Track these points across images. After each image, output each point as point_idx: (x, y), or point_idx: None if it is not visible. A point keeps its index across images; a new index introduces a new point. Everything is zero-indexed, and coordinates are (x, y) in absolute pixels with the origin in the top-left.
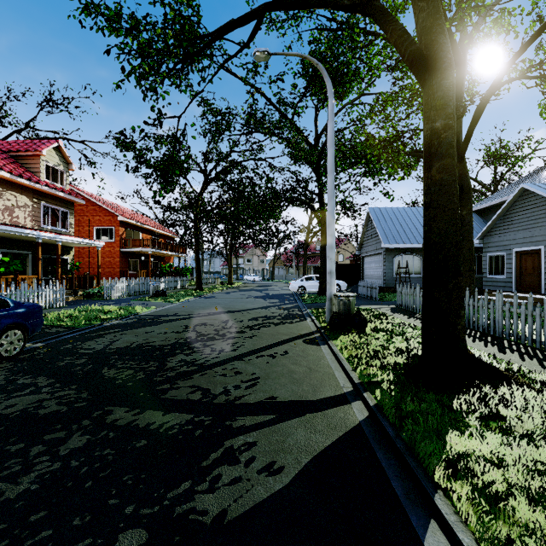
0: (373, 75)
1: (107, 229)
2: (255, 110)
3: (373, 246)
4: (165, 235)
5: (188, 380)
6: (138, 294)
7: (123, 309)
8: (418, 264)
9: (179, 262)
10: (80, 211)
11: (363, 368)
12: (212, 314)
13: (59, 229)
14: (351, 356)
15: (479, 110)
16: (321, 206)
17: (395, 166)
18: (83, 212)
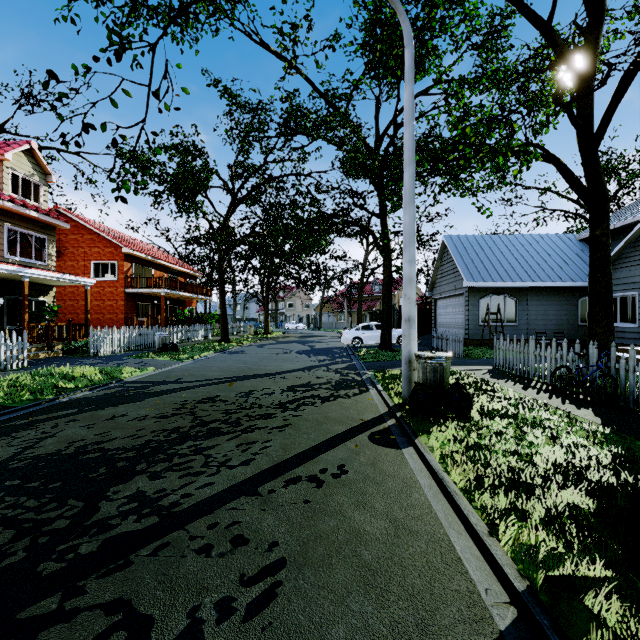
0: (466, 28)
1: (112, 264)
2: (296, 104)
3: (450, 285)
4: (185, 273)
5: (117, 572)
6: (142, 348)
7: (105, 371)
8: (511, 308)
9: (205, 307)
10: (74, 241)
11: (508, 524)
12: (231, 380)
13: (32, 261)
14: (471, 485)
15: (629, 76)
16: (383, 232)
17: (509, 154)
18: (77, 242)
